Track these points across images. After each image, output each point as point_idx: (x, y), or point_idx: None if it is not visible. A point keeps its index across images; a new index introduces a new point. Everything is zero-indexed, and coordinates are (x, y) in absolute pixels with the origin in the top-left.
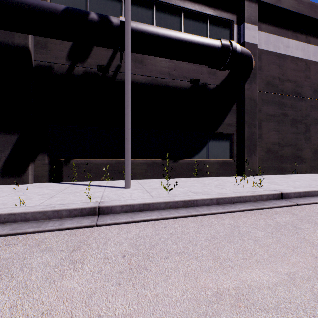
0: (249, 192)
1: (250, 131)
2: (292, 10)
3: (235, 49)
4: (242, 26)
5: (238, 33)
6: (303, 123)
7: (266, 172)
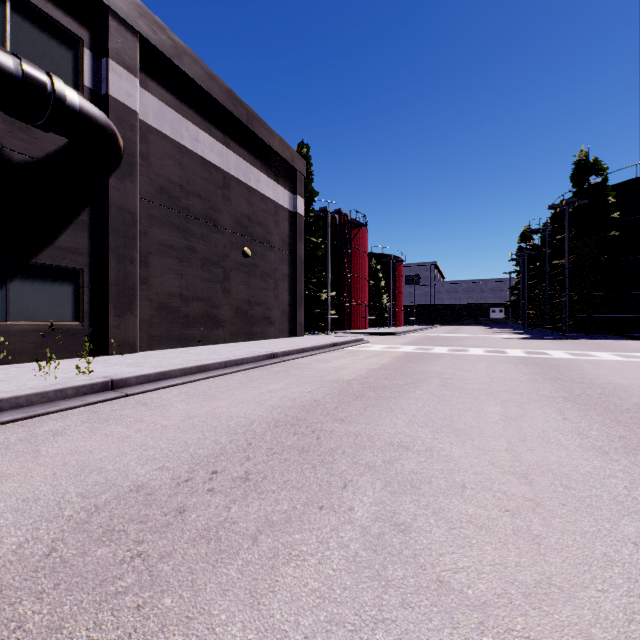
0: (39, 386)
1: (121, 269)
2: (203, 86)
3: (64, 100)
4: (104, 61)
5: (95, 70)
6: (221, 267)
7: (157, 344)
